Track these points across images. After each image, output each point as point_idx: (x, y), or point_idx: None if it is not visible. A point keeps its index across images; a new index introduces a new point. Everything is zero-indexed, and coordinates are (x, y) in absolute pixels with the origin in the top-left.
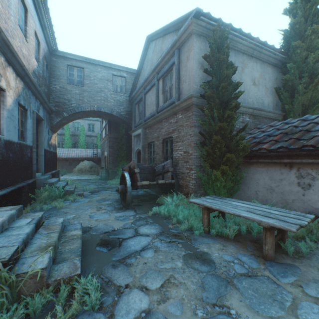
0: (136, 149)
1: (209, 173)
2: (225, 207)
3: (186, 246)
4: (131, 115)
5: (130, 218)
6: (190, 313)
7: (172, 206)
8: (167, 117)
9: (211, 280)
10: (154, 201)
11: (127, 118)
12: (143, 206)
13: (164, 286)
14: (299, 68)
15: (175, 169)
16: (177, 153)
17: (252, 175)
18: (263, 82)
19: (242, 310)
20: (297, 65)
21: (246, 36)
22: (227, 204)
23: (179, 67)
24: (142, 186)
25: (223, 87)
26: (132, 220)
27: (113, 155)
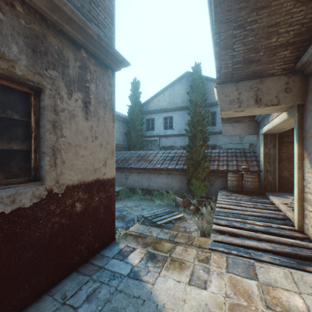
0: None
1: None
2: None
3: None
4: None
5: None
6: None
7: None
8: None
9: None
10: None
11: None
12: None
13: None
14: (133, 126)
15: None
16: None
17: None
18: (119, 130)
19: None
20: (133, 124)
21: None
22: None
23: None
24: None
25: None
26: None
27: None
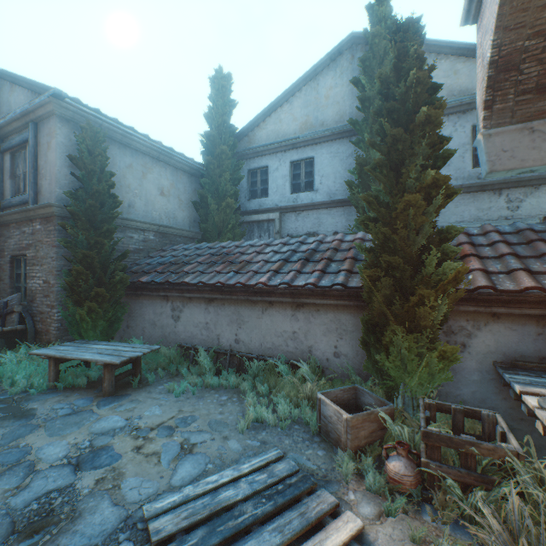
0: None
1: (72, 312)
2: (74, 352)
3: (6, 410)
4: None
5: None
6: None
7: (14, 365)
8: (19, 222)
9: (17, 430)
10: None
11: None
12: None
13: None
14: (215, 184)
15: (31, 307)
16: (35, 282)
17: (140, 309)
18: (177, 193)
19: (38, 440)
20: (214, 181)
21: (145, 136)
22: (82, 349)
23: (36, 150)
24: None
25: (92, 205)
26: None
27: None
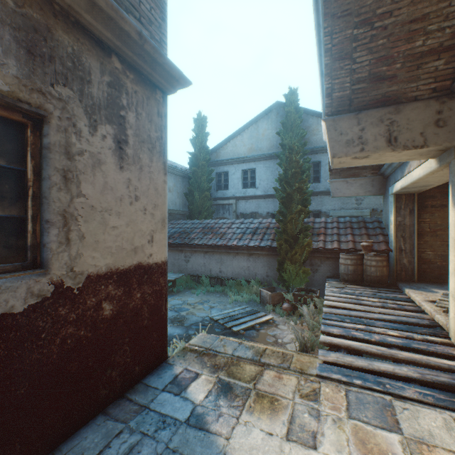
0: None
1: None
2: None
3: None
4: None
5: None
6: None
7: None
8: None
9: None
10: None
11: None
12: None
13: None
14: (197, 183)
15: None
16: None
17: None
18: (176, 189)
19: None
20: (196, 181)
21: None
22: None
23: None
24: None
25: None
26: None
27: None
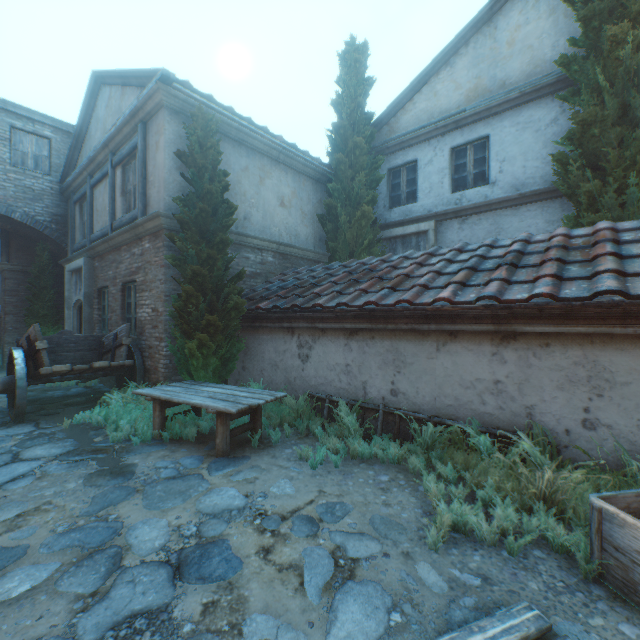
0: (76, 300)
1: (180, 345)
2: (182, 394)
3: (104, 462)
4: (66, 225)
5: (17, 438)
6: (47, 533)
7: (120, 406)
8: (129, 243)
9: (110, 493)
10: (96, 403)
11: (56, 230)
12: (64, 413)
13: (24, 516)
14: (346, 191)
15: (140, 341)
16: (144, 311)
17: (258, 347)
18: (299, 204)
19: (132, 513)
20: (344, 187)
21: (263, 130)
22: (190, 391)
23: (145, 155)
24: (64, 376)
25: (203, 210)
26: (20, 441)
27: (19, 311)
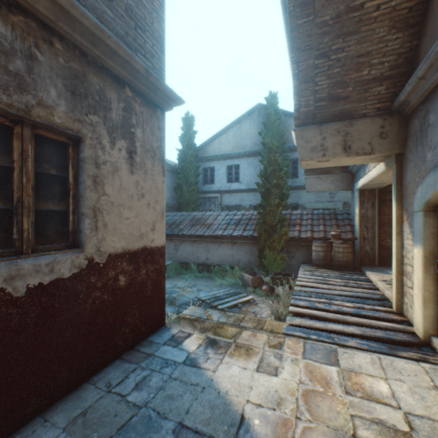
0: None
1: None
2: None
3: None
4: None
5: None
6: None
7: None
8: None
9: None
10: None
11: None
12: None
13: None
14: (185, 177)
15: None
16: None
17: None
18: (166, 184)
19: None
20: (185, 176)
21: None
22: None
23: None
24: None
25: None
26: None
27: None
